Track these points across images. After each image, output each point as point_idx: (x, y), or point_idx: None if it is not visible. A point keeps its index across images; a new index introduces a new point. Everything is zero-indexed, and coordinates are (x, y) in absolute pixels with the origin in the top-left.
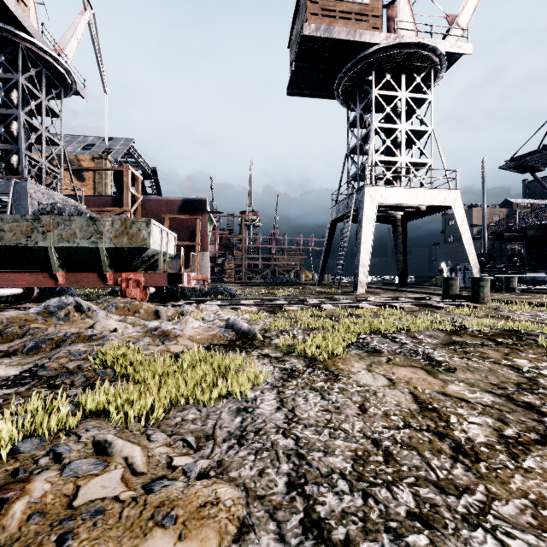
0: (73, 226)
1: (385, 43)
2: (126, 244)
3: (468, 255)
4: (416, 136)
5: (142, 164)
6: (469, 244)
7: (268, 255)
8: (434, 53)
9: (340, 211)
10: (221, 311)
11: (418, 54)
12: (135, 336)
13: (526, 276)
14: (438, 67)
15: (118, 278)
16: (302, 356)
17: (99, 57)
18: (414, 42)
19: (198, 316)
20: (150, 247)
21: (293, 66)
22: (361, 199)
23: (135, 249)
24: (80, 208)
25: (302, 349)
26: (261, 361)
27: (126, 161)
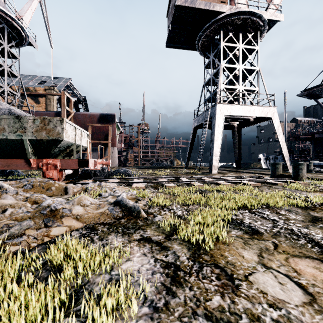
0: (3, 122)
1: (229, 11)
2: (44, 136)
3: (282, 148)
4: (248, 73)
5: (77, 94)
6: (282, 141)
7: (154, 150)
8: (260, 19)
9: (200, 121)
10: (117, 187)
11: (250, 19)
12: (22, 216)
13: (315, 162)
14: (262, 29)
15: (40, 162)
16: (185, 240)
17: (47, 24)
18: (248, 11)
19: (97, 192)
20: (64, 139)
21: (170, 27)
22: (213, 112)
23: (52, 140)
24: (13, 111)
25: (185, 235)
26: (141, 250)
27: (66, 92)
